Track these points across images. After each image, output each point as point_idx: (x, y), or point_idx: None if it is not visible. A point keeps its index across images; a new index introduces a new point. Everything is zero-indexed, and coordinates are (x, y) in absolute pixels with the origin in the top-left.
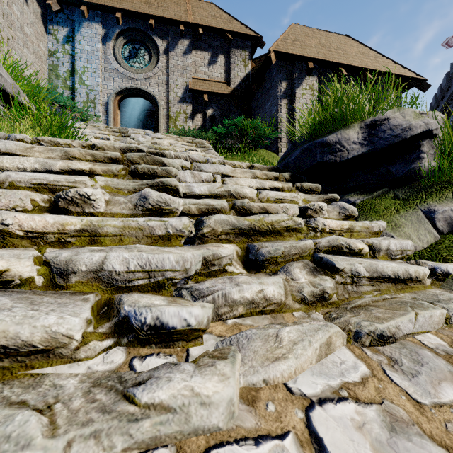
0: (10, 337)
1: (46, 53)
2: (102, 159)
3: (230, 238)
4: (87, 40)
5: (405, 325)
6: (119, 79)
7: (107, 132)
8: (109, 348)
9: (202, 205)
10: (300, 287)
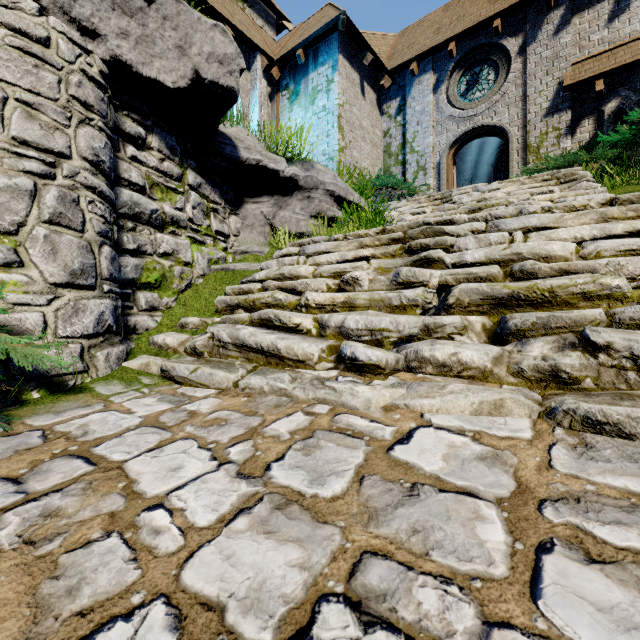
0: (291, 349)
1: (380, 136)
2: (386, 242)
3: (482, 310)
4: (417, 100)
5: None
6: (453, 127)
7: (426, 204)
8: (331, 369)
9: (460, 275)
10: (521, 359)
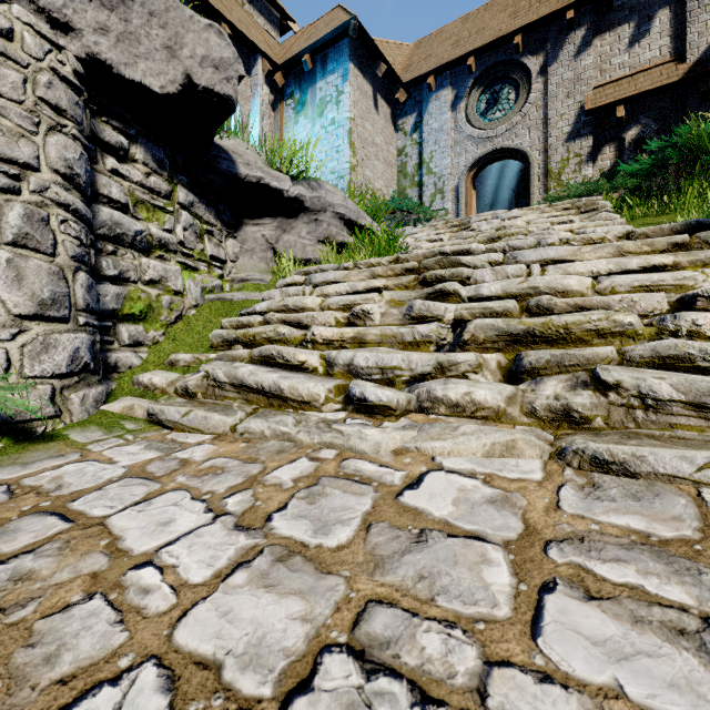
0: (295, 390)
1: (395, 155)
2: (400, 272)
3: (498, 347)
4: (435, 117)
5: (666, 461)
6: (472, 148)
7: (443, 230)
8: (339, 410)
9: (476, 309)
10: (534, 398)
